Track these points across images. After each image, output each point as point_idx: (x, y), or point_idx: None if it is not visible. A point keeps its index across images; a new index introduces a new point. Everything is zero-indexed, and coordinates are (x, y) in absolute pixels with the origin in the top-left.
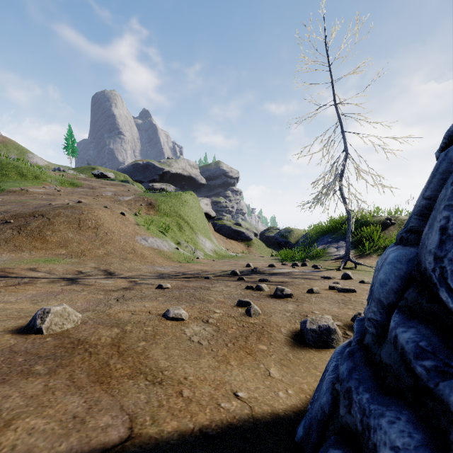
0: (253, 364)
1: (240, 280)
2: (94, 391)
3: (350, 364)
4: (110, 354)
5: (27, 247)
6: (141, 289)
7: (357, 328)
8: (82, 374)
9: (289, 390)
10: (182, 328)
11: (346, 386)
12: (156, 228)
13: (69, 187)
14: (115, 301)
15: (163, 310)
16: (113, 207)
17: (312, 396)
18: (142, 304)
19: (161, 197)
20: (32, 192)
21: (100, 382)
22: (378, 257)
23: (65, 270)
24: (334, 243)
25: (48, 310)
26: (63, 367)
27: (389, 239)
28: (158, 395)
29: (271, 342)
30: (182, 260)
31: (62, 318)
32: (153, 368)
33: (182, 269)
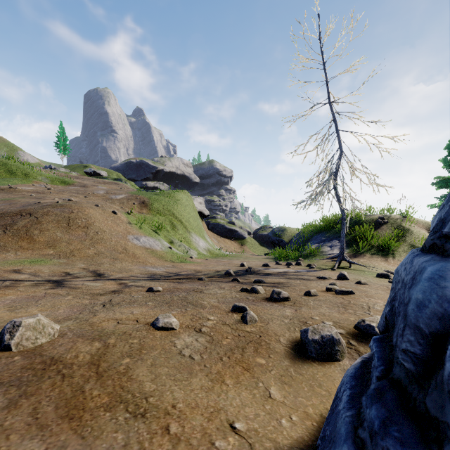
0: (250, 383)
1: (234, 281)
2: (60, 432)
3: (381, 410)
4: (86, 377)
5: (12, 247)
6: (130, 292)
7: (377, 351)
8: (49, 407)
9: (293, 416)
10: (173, 340)
11: (381, 444)
12: (148, 227)
13: (60, 185)
14: (101, 306)
15: (152, 317)
16: (105, 205)
17: (319, 422)
18: (130, 311)
19: (154, 195)
20: (21, 190)
21: (69, 417)
22: (371, 256)
23: (51, 271)
24: (328, 242)
25: (19, 323)
26: (27, 397)
27: (382, 238)
28: (139, 433)
29: (270, 354)
30: (175, 259)
31: (35, 331)
32: (137, 393)
33: (175, 269)
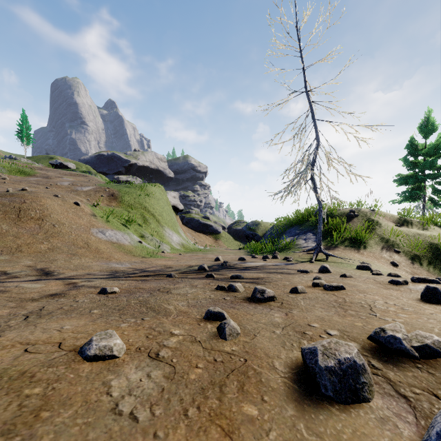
0: None
1: (208, 278)
2: None
3: None
4: None
5: None
6: (76, 295)
7: None
8: None
9: None
10: (108, 379)
11: None
12: (117, 221)
13: (19, 176)
14: (20, 319)
15: (87, 336)
16: (66, 196)
17: None
18: (60, 325)
19: (125, 188)
20: None
21: None
22: (346, 249)
23: None
24: (302, 234)
25: None
26: None
27: (354, 230)
28: None
29: (263, 394)
30: (145, 254)
31: None
32: None
33: (143, 265)
